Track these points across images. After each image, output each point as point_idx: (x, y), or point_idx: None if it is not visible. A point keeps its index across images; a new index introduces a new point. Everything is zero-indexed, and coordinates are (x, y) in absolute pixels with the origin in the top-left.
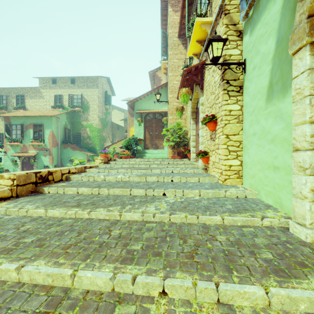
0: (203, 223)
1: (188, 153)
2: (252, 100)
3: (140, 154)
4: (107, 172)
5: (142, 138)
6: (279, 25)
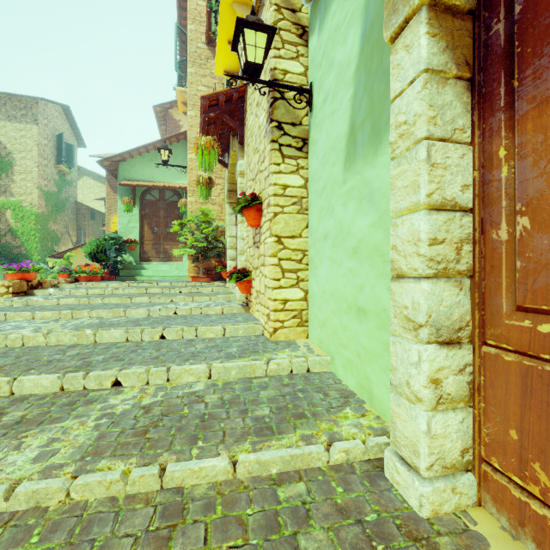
0: (177, 489)
1: (223, 272)
2: (323, 167)
3: (130, 272)
4: (0, 320)
5: (135, 238)
6: None
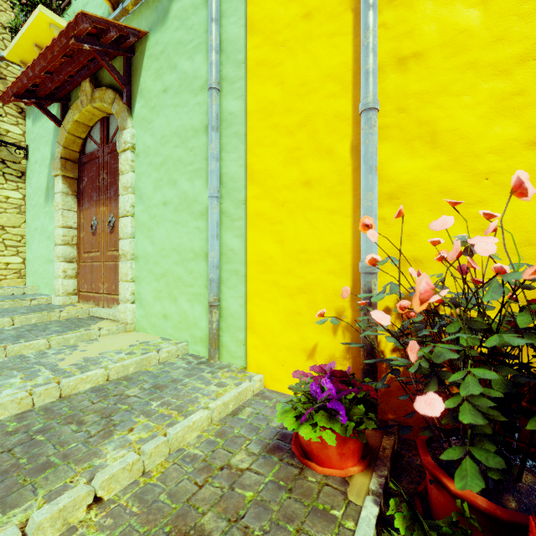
0: None
1: None
2: (35, 194)
3: None
4: None
5: None
6: (53, 141)
